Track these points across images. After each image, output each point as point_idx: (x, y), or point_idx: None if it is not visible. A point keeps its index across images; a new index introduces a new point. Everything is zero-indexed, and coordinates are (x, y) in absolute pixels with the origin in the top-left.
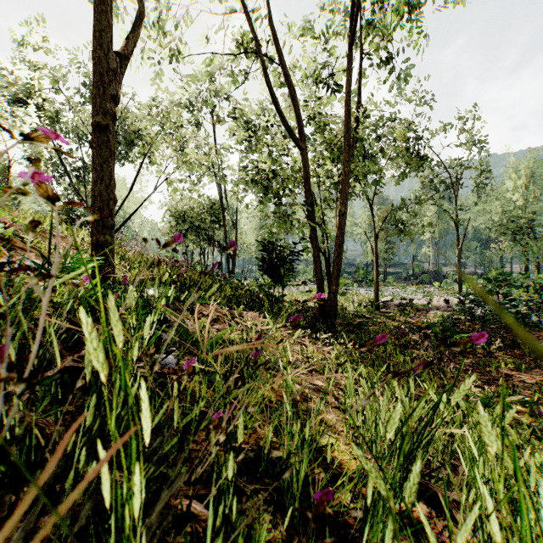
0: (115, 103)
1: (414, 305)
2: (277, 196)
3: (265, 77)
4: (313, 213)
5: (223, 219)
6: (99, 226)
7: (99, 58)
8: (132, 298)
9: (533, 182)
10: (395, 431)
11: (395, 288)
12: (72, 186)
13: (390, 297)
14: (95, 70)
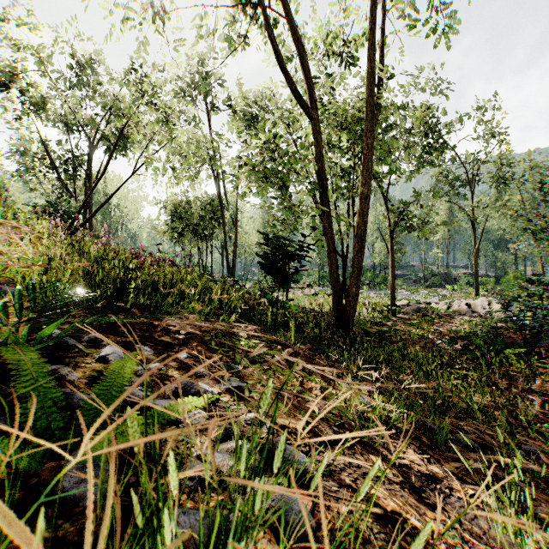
0: None
1: (433, 309)
2: (282, 180)
3: (268, 27)
4: (327, 197)
5: (222, 216)
6: None
7: None
8: None
9: None
10: None
11: (406, 291)
12: (59, 180)
13: (406, 301)
14: None
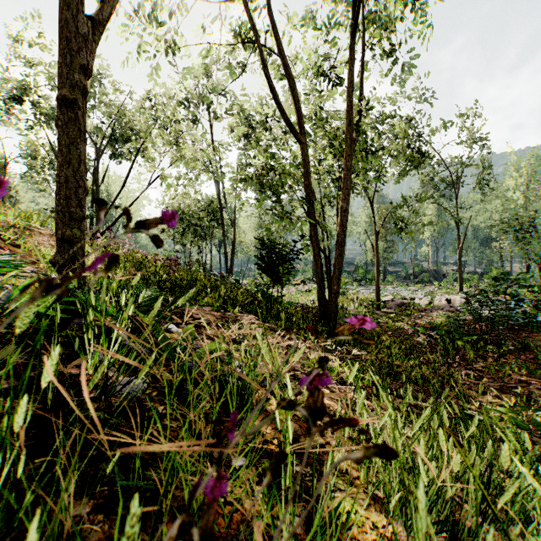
0: (86, 76)
1: (415, 304)
2: (276, 192)
3: (263, 67)
4: (313, 209)
5: (221, 217)
6: (66, 219)
7: (66, 22)
8: (30, 317)
9: (534, 181)
10: (436, 493)
11: (395, 288)
12: None
13: (391, 296)
14: (61, 36)
